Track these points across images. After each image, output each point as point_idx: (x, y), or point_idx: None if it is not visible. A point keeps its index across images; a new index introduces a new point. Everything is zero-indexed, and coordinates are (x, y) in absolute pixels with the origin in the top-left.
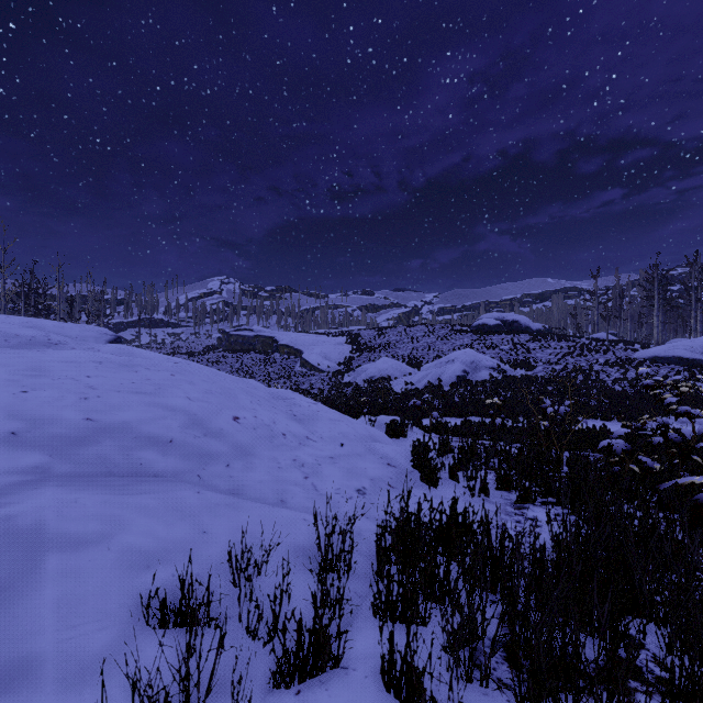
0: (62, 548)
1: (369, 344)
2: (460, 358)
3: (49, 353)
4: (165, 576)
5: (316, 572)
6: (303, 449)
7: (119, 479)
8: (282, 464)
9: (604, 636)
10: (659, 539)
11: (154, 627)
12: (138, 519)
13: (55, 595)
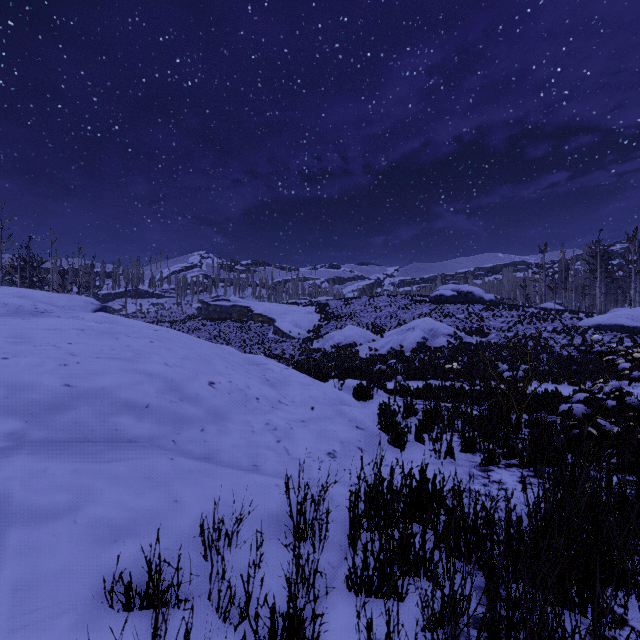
0: (25, 522)
1: (336, 313)
2: (420, 326)
3: (34, 321)
4: (132, 550)
5: (289, 542)
6: (276, 413)
7: (93, 445)
8: (256, 427)
9: (586, 612)
10: (634, 508)
11: (117, 610)
12: (108, 488)
13: (13, 576)
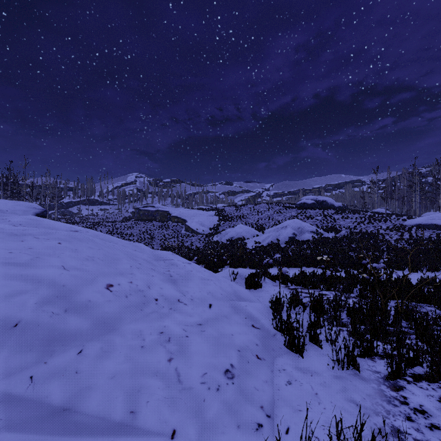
0: None
1: (230, 216)
2: (291, 225)
3: None
4: None
5: None
6: (173, 316)
7: None
8: (147, 340)
9: None
10: None
11: None
12: None
13: None
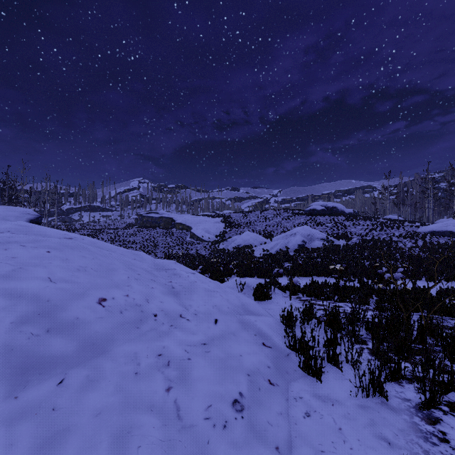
0: None
1: (237, 222)
2: (300, 232)
3: None
4: None
5: None
6: (173, 335)
7: None
8: (142, 365)
9: None
10: None
11: None
12: None
13: None
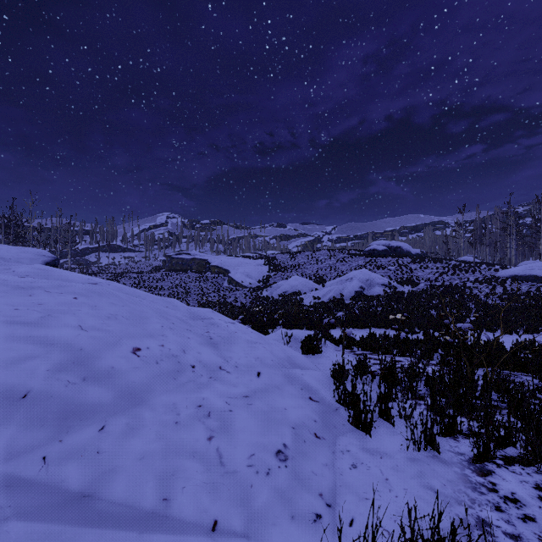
0: None
1: (283, 265)
2: (357, 277)
3: None
4: None
5: None
6: (213, 386)
7: None
8: (182, 415)
9: None
10: None
11: None
12: None
13: None
